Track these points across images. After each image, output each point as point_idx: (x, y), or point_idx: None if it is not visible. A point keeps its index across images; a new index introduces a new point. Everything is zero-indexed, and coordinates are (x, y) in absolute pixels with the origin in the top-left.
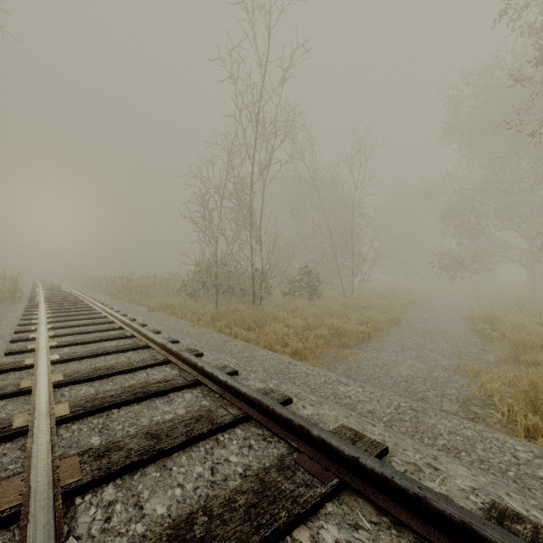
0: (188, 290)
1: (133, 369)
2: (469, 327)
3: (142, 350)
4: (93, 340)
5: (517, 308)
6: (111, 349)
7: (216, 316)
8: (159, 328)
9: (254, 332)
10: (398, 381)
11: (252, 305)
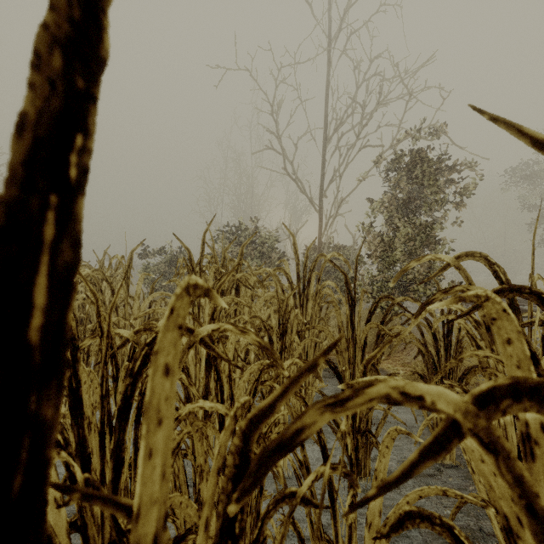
0: None
1: None
2: None
3: None
4: None
5: None
6: None
7: None
8: None
9: None
10: None
11: None
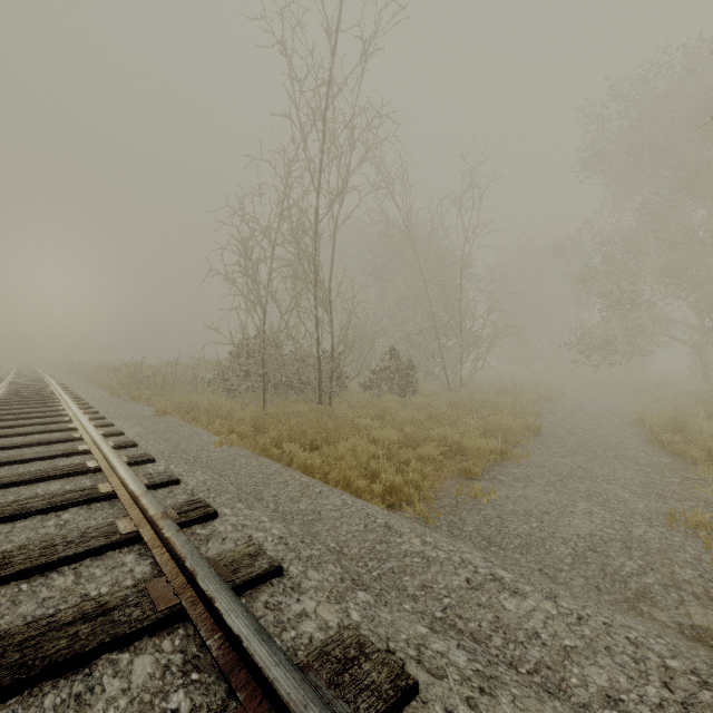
0: (225, 383)
1: (48, 565)
2: (644, 438)
3: (102, 504)
4: (16, 481)
5: (703, 408)
6: (36, 503)
7: (260, 425)
8: (155, 451)
9: (321, 451)
10: (580, 549)
11: (317, 406)
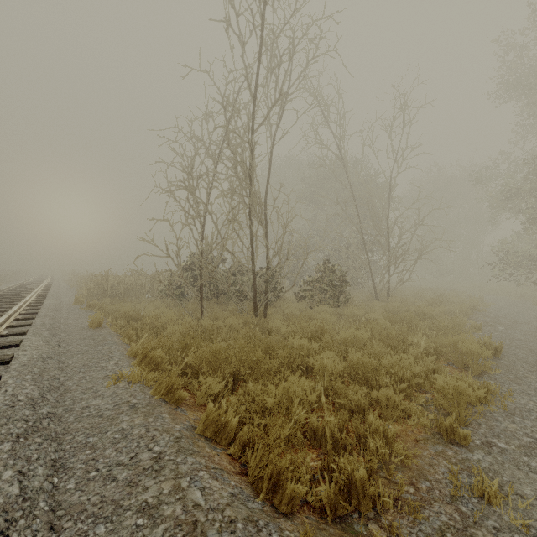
0: (174, 292)
1: None
2: None
3: None
4: None
5: None
6: None
7: (183, 346)
8: (5, 402)
9: (246, 388)
10: None
11: (252, 318)
